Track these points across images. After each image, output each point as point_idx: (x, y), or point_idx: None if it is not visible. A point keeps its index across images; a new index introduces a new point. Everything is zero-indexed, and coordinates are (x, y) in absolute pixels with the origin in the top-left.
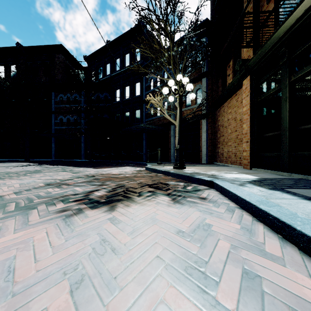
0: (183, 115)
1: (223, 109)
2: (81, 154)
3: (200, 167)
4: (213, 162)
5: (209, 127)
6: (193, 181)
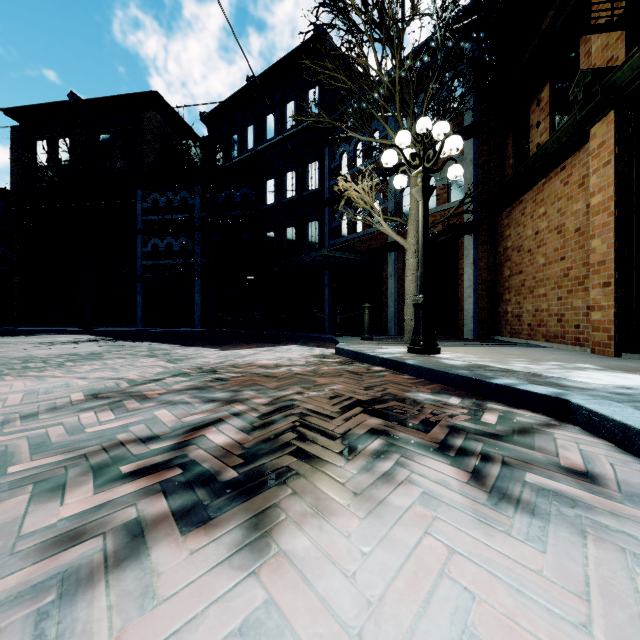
0: None
1: (522, 207)
2: (195, 317)
3: (474, 350)
4: (490, 336)
5: (481, 254)
6: (486, 394)
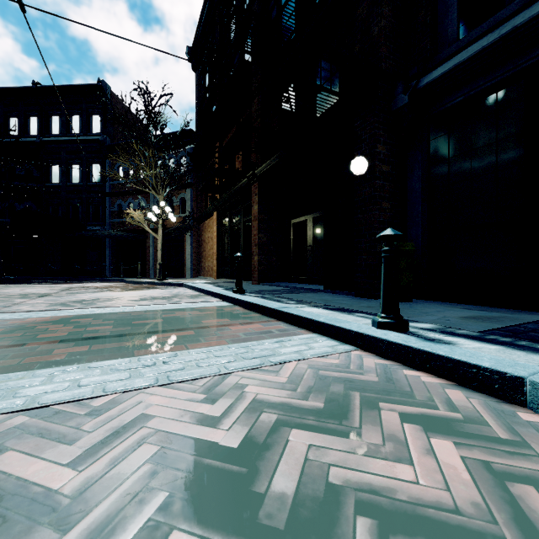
0: (166, 223)
1: (205, 226)
2: None
3: (181, 280)
4: (197, 276)
5: (194, 240)
6: (173, 286)
